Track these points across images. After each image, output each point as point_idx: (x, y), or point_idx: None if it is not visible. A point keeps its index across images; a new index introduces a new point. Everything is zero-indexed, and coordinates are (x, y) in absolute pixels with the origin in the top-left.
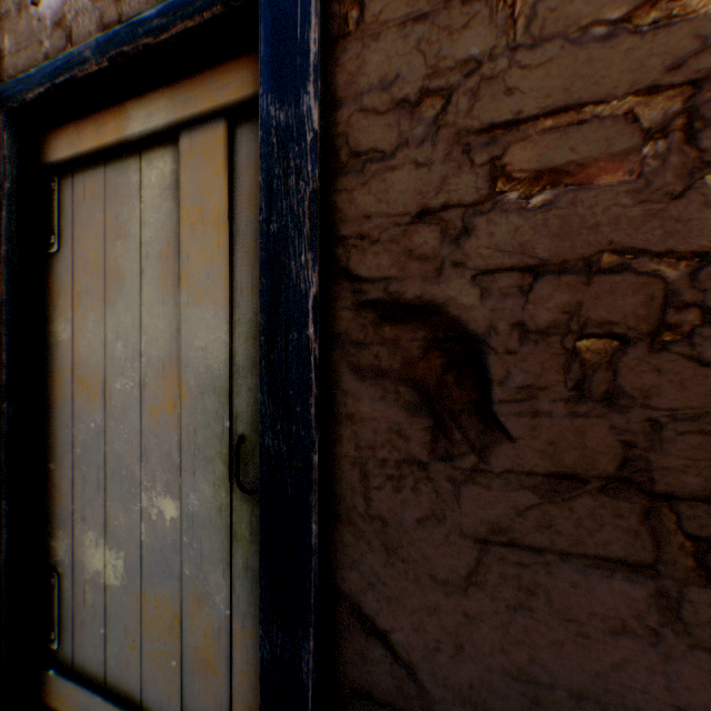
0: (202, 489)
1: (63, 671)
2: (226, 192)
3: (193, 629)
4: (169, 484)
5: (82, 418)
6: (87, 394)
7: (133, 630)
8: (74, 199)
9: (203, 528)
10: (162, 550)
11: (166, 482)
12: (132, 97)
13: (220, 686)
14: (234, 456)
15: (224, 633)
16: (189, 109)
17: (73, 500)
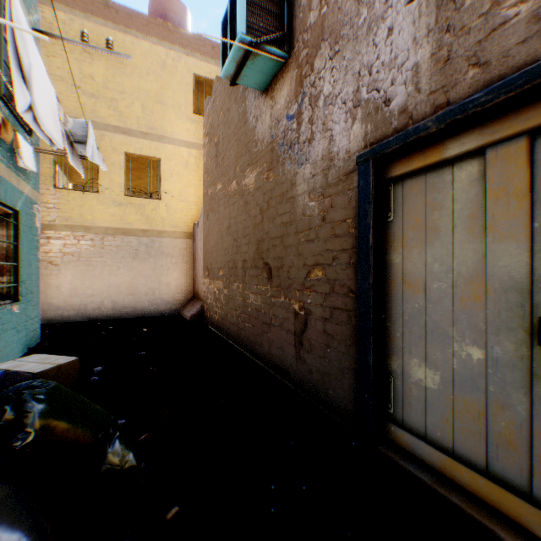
0: (504, 345)
1: (396, 424)
2: (526, 177)
3: (495, 422)
4: (474, 340)
5: (408, 301)
6: (411, 290)
7: (446, 414)
8: (402, 193)
9: (505, 367)
10: (469, 375)
11: (472, 339)
12: (444, 135)
13: (519, 458)
14: (533, 328)
15: (524, 429)
16: (494, 135)
17: (402, 342)
